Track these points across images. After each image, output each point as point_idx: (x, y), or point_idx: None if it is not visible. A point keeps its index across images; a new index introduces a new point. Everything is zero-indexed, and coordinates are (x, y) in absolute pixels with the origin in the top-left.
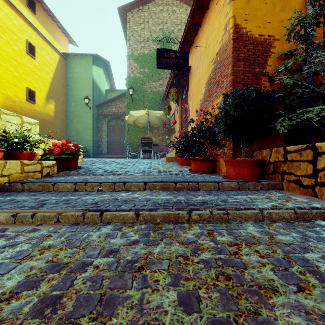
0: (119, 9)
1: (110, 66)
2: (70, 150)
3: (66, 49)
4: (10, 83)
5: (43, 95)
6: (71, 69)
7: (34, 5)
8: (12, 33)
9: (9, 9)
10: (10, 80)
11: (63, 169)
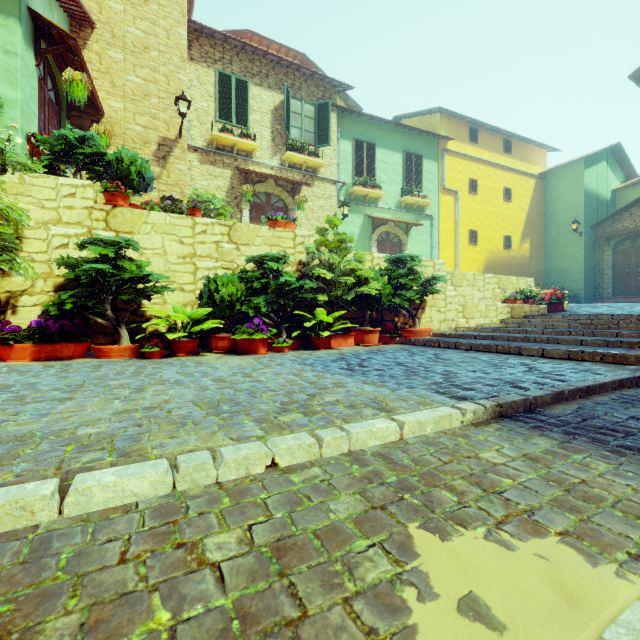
0: (631, 76)
1: (622, 147)
2: (557, 296)
3: (543, 164)
4: (491, 237)
5: (518, 236)
6: (550, 189)
7: (510, 145)
8: (493, 190)
9: (491, 170)
10: (492, 235)
11: (551, 312)
